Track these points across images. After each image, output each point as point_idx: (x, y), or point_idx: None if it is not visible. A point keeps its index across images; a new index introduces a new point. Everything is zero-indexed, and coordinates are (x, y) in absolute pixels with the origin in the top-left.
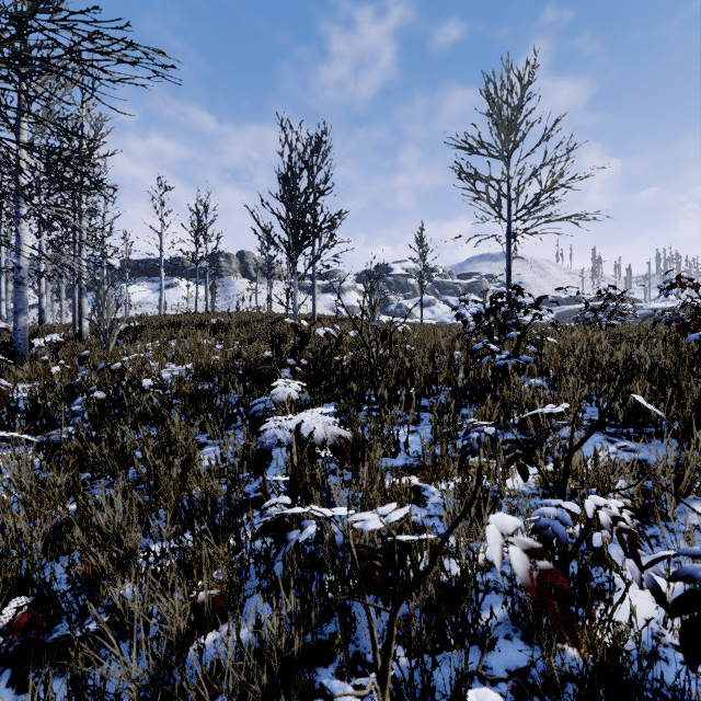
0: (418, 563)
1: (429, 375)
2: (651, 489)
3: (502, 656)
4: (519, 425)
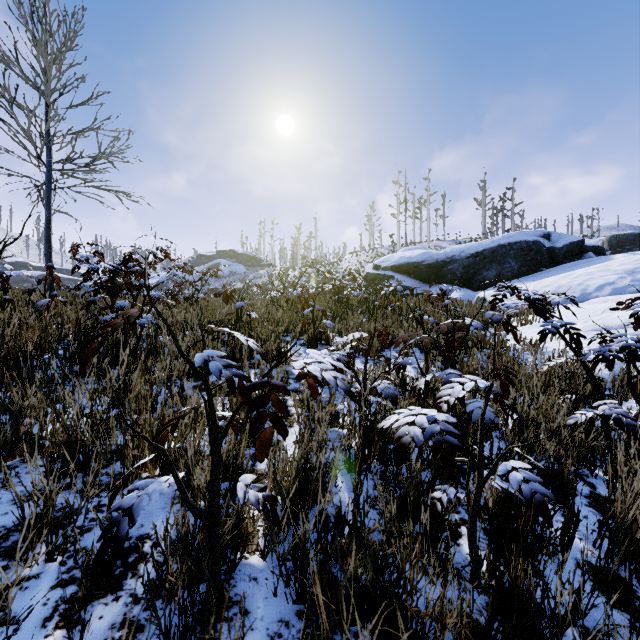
0: (318, 468)
1: (15, 341)
2: (296, 388)
3: (365, 487)
4: (188, 374)
